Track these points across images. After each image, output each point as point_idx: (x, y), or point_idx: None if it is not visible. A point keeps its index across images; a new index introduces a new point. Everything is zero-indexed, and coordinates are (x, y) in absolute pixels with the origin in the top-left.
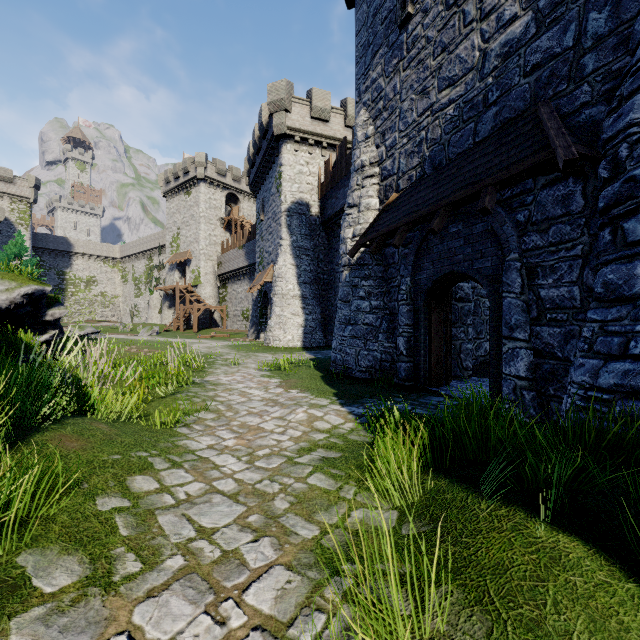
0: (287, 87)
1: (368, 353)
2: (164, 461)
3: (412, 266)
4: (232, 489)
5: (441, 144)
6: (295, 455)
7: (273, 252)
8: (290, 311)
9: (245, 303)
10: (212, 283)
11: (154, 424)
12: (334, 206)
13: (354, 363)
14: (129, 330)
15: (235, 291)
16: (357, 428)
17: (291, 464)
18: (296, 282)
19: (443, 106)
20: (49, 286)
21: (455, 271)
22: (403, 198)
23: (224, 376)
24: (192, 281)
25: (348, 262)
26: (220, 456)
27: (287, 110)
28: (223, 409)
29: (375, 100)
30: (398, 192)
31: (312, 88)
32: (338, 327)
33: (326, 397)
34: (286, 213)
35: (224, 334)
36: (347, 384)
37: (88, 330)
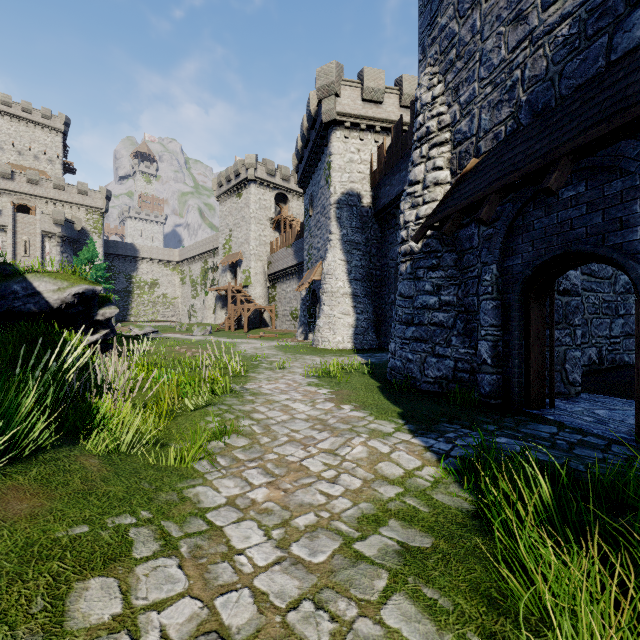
0: (337, 69)
1: (437, 360)
2: (153, 536)
3: (500, 249)
4: (245, 623)
5: (547, 80)
6: (354, 532)
7: (322, 248)
8: (340, 310)
9: (294, 303)
10: (262, 283)
11: (168, 453)
12: (388, 194)
13: (419, 372)
14: (185, 330)
15: (284, 291)
16: (443, 478)
17: (349, 558)
18: (346, 279)
19: (551, 27)
20: (100, 286)
21: (573, 251)
22: (488, 161)
23: (266, 383)
24: (243, 281)
25: (410, 250)
26: (240, 525)
27: (337, 94)
28: (258, 432)
29: (445, 51)
30: (478, 157)
31: (364, 68)
32: (398, 328)
33: (389, 419)
34: (335, 205)
35: (273, 334)
36: (413, 399)
37: (147, 329)
